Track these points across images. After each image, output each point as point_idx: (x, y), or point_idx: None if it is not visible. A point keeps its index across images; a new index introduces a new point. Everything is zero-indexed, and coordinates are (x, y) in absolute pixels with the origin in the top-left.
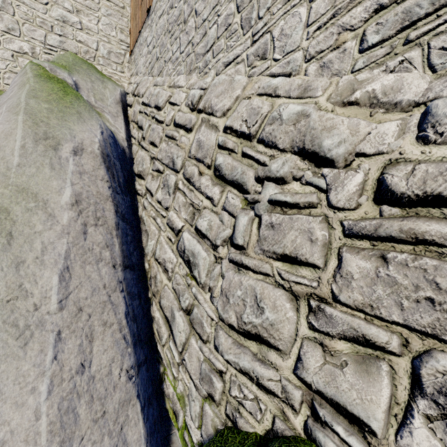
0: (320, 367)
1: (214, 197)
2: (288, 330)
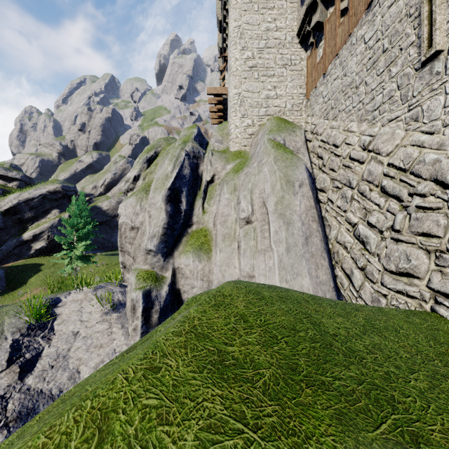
0: (439, 281)
1: (380, 204)
2: (423, 268)
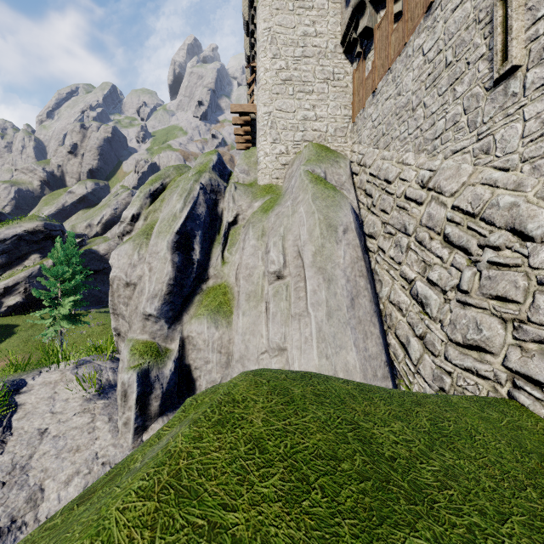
0: (518, 359)
1: (443, 256)
2: (498, 341)
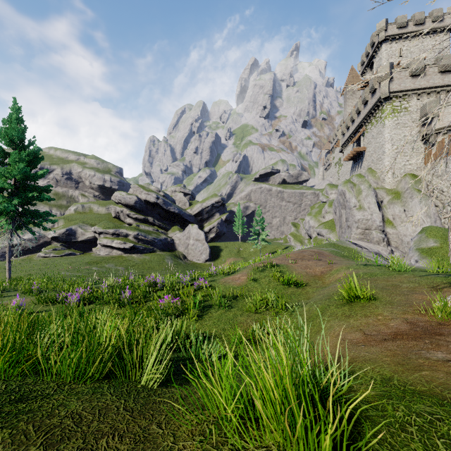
0: None
1: None
2: None
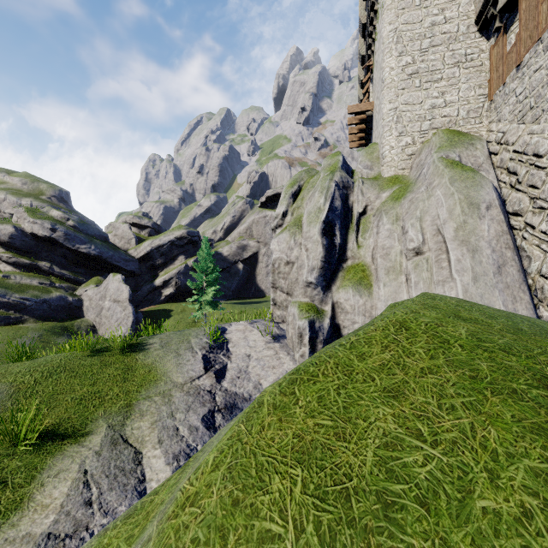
0: None
1: None
2: None
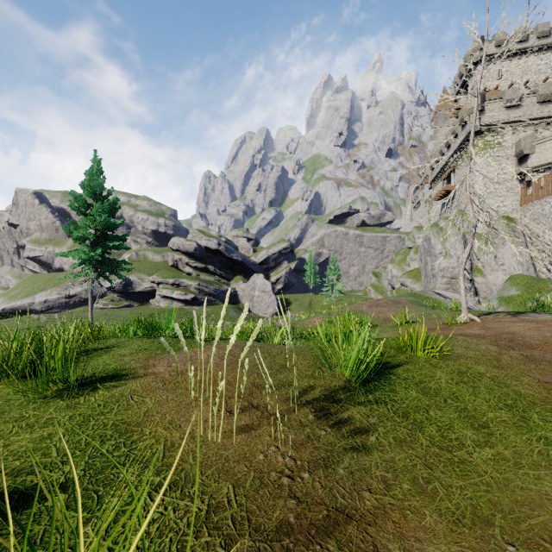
0: None
1: None
2: None
